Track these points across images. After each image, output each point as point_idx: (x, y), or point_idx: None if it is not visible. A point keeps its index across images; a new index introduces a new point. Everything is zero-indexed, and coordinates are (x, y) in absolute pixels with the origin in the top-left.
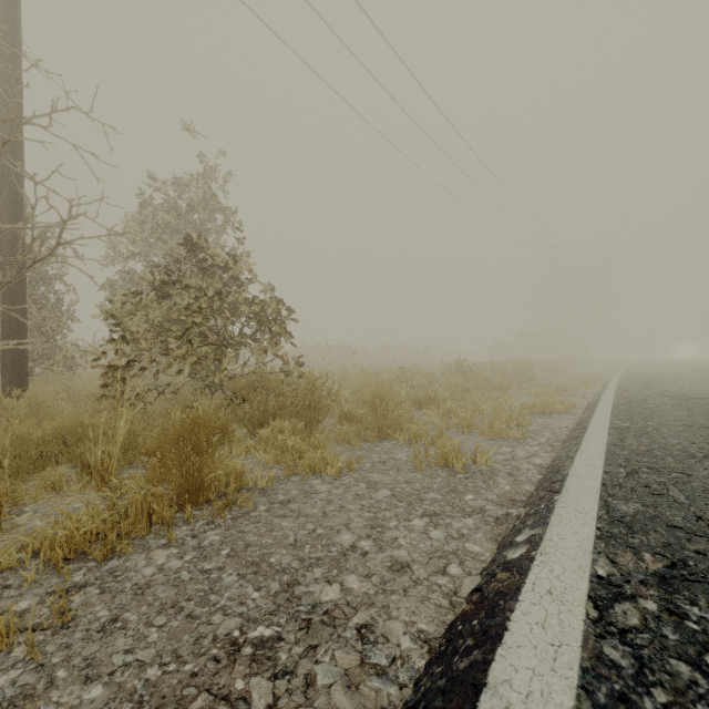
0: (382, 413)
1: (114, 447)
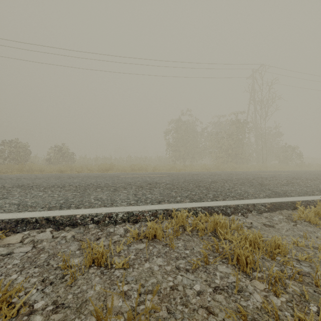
0: (320, 167)
1: (292, 167)
